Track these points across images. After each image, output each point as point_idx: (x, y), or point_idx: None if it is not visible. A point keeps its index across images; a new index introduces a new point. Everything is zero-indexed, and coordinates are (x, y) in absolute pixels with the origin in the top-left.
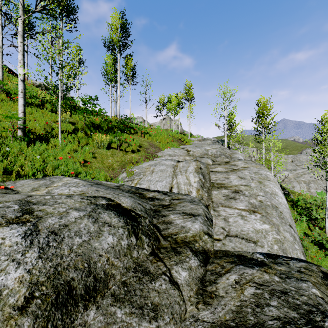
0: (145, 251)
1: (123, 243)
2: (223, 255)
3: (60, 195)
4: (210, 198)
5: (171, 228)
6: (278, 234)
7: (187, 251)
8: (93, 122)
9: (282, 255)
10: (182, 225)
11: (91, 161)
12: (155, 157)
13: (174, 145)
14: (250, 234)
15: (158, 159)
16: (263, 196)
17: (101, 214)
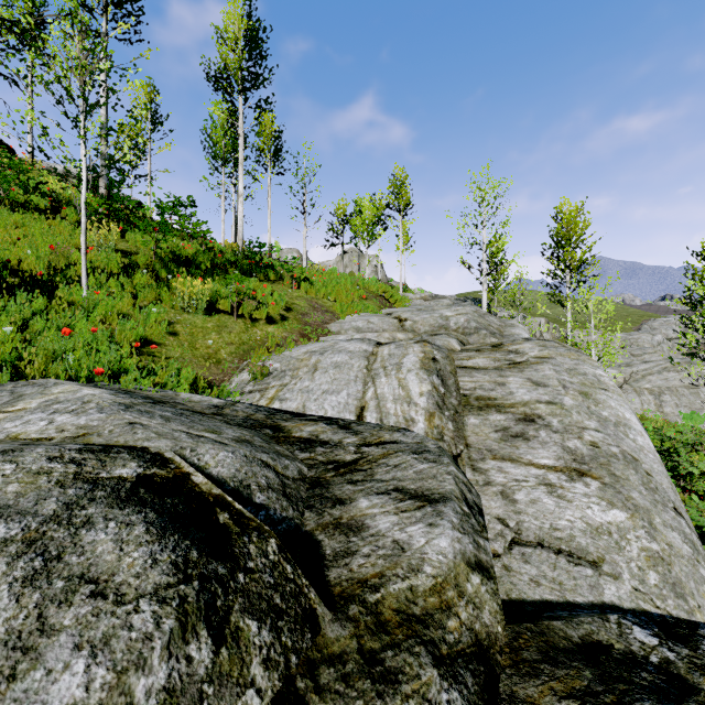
0: (250, 700)
1: (141, 686)
2: (544, 659)
3: (10, 439)
4: (462, 435)
5: (361, 554)
6: (652, 538)
7: (422, 665)
8: (177, 252)
9: (701, 625)
10: (395, 539)
11: (163, 342)
12: (324, 333)
13: (368, 308)
14: (578, 541)
15: (329, 339)
16: (597, 429)
17: (87, 532)
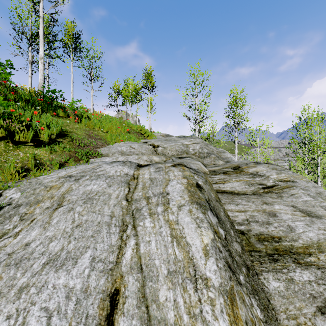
0: None
1: None
2: None
3: None
4: (277, 325)
5: None
6: None
7: None
8: None
9: None
10: None
11: None
12: (94, 155)
13: (131, 138)
14: None
15: (97, 160)
16: None
17: None
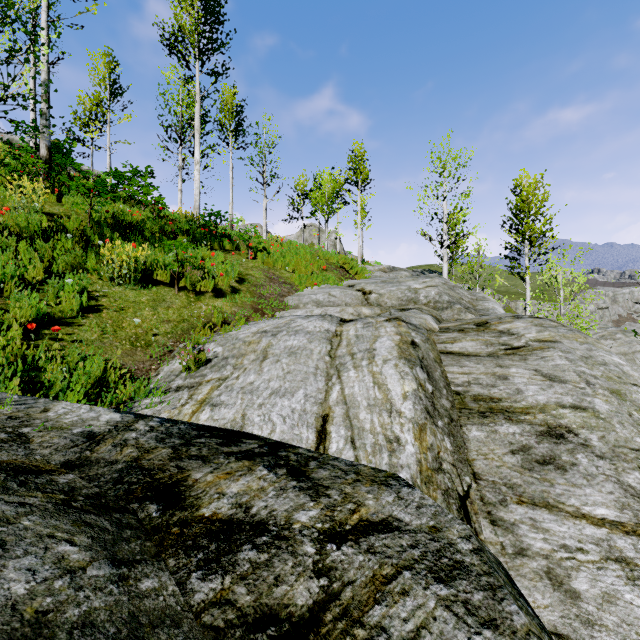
0: None
1: None
2: None
3: None
4: (465, 457)
5: None
6: None
7: None
8: (121, 218)
9: None
10: None
11: (78, 320)
12: (280, 307)
13: (329, 280)
14: None
15: (286, 314)
16: None
17: None
